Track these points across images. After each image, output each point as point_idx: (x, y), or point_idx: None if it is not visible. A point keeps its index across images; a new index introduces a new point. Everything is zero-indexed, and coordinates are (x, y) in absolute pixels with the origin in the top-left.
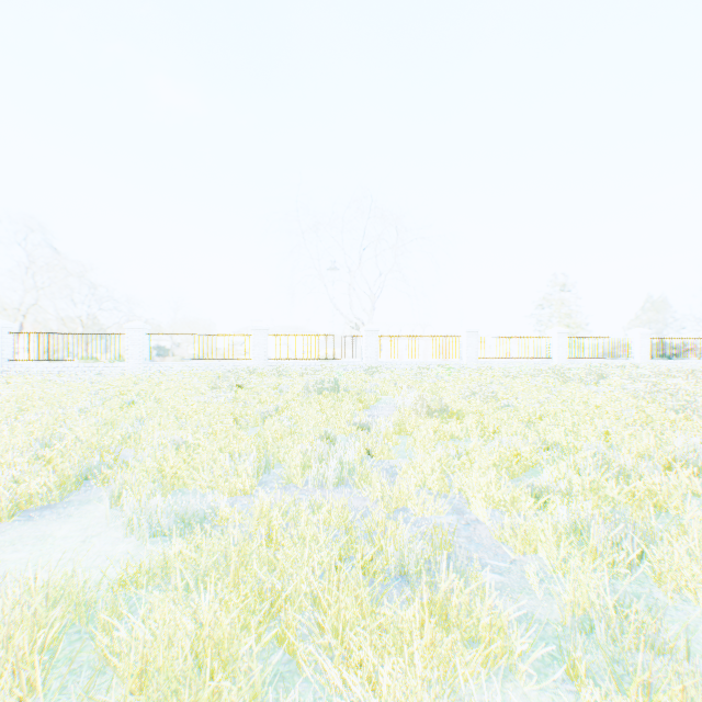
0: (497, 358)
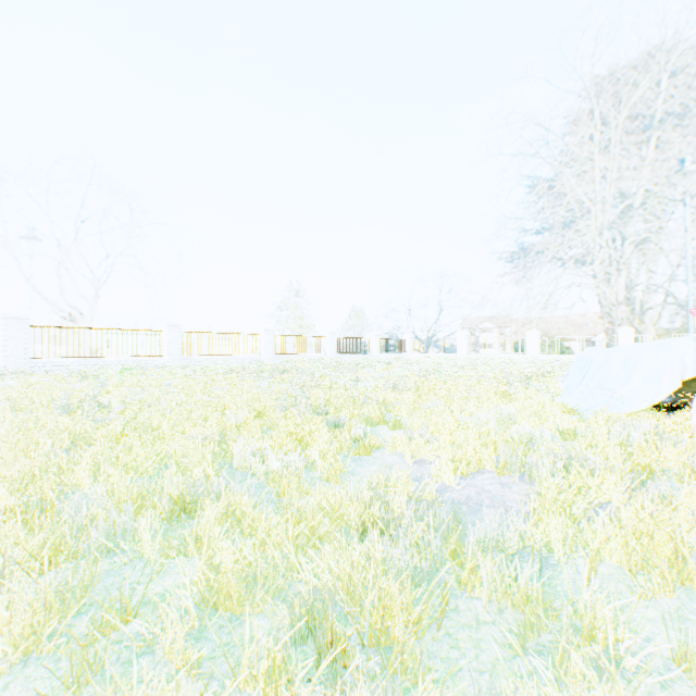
0: (206, 355)
